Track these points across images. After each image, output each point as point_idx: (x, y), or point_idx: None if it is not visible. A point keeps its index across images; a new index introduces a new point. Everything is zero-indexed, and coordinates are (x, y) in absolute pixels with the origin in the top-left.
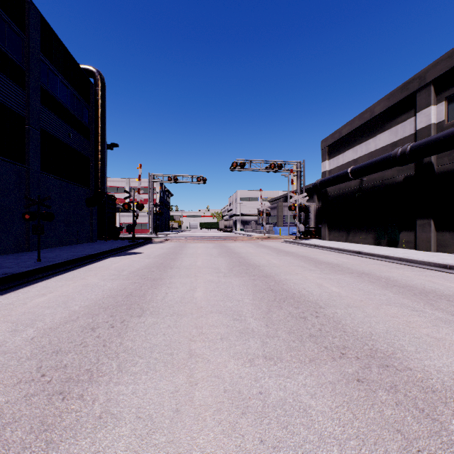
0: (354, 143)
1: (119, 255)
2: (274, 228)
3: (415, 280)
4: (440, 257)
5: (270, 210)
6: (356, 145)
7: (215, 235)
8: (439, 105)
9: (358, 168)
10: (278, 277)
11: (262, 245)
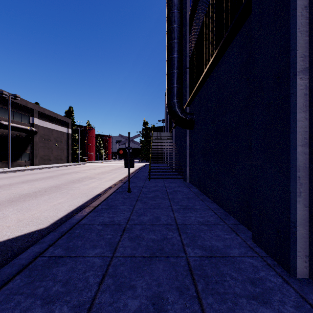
0: None
1: (2, 253)
2: None
3: None
4: None
5: None
6: None
7: None
8: None
9: None
10: None
11: None
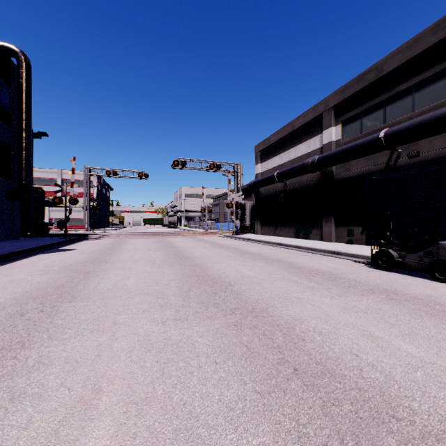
0: (280, 151)
1: (49, 251)
2: (216, 223)
3: (309, 263)
4: (335, 246)
5: (213, 207)
6: (281, 152)
7: (158, 231)
8: (337, 127)
9: (282, 172)
10: (206, 265)
11: (201, 239)
